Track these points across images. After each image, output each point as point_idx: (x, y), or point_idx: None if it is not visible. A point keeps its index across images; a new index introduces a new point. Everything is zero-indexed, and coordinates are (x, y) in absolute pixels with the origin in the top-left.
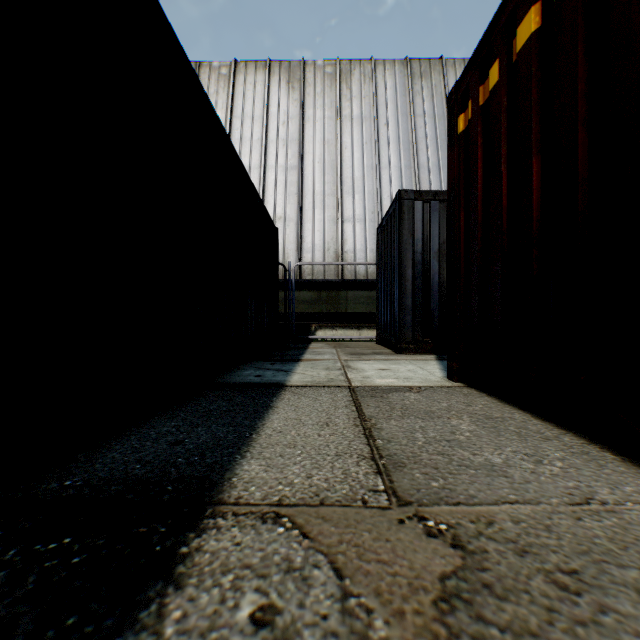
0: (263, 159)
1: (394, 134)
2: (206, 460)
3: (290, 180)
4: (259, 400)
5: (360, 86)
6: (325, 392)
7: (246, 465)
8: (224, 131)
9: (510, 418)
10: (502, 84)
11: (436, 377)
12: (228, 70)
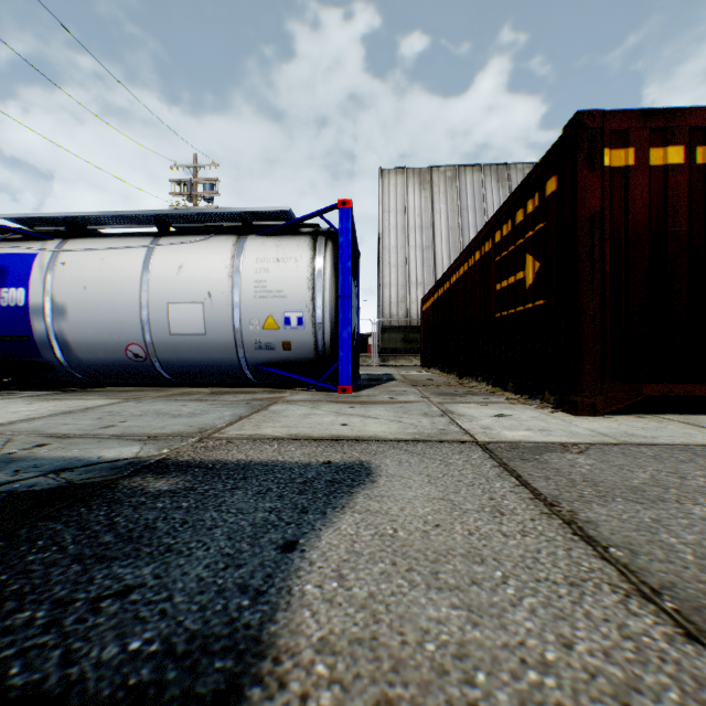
0: None
1: None
2: None
3: None
4: None
5: None
6: None
7: None
8: None
9: None
10: None
11: None
12: (452, 173)
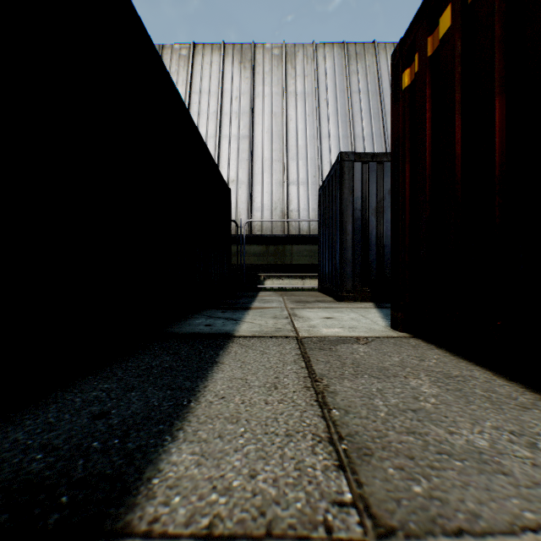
0: (218, 129)
1: (333, 108)
2: (127, 444)
3: (242, 148)
4: (205, 354)
5: (303, 66)
6: (273, 344)
7: (175, 453)
8: (176, 91)
9: (471, 377)
10: (455, 28)
11: (380, 326)
12: (188, 51)
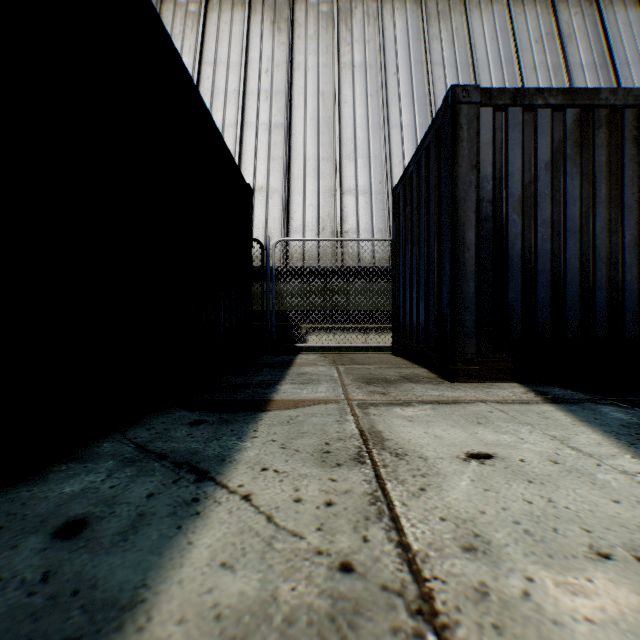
0: (240, 114)
1: (406, 86)
2: None
3: (274, 141)
4: None
5: (363, 28)
6: None
7: None
8: None
9: None
10: None
11: None
12: (198, 7)
